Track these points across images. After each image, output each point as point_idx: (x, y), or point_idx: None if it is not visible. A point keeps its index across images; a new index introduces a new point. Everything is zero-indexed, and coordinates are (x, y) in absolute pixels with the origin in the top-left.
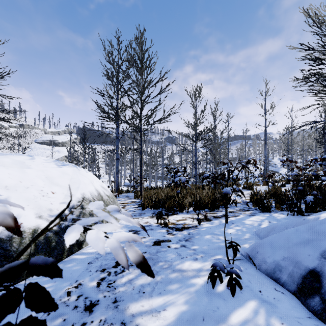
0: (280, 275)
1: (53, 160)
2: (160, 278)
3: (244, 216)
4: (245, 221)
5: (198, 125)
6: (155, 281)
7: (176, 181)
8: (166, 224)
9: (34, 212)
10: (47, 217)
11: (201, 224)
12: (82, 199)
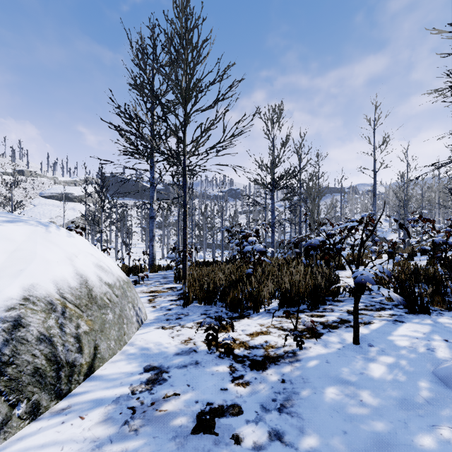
0: None
1: None
2: None
3: (383, 324)
4: (394, 339)
5: (276, 166)
6: None
7: (246, 252)
8: (228, 350)
9: None
10: None
11: (305, 348)
12: (21, 301)
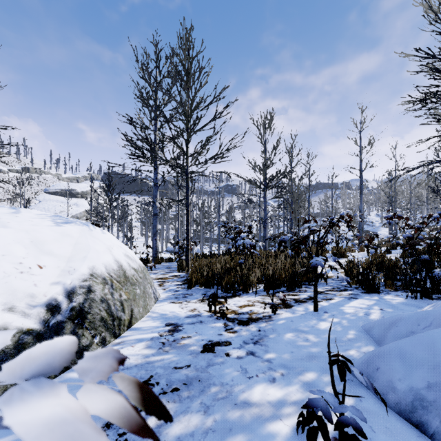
0: (426, 418)
1: (51, 215)
2: (212, 422)
3: (341, 300)
4: (344, 308)
5: (268, 167)
6: (203, 429)
7: (238, 246)
8: (223, 314)
9: (1, 301)
10: (24, 309)
11: (278, 314)
12: (89, 276)
